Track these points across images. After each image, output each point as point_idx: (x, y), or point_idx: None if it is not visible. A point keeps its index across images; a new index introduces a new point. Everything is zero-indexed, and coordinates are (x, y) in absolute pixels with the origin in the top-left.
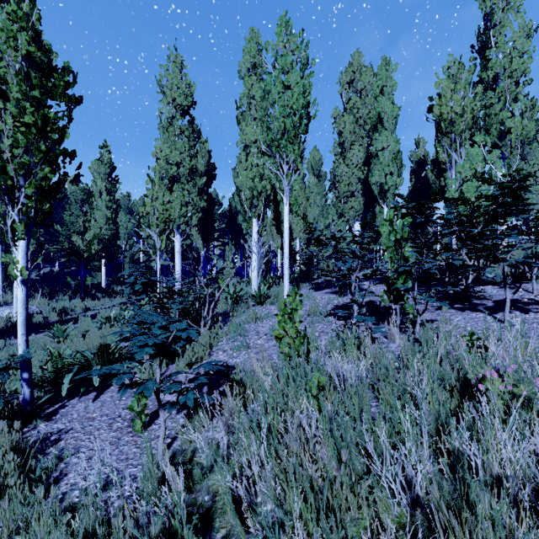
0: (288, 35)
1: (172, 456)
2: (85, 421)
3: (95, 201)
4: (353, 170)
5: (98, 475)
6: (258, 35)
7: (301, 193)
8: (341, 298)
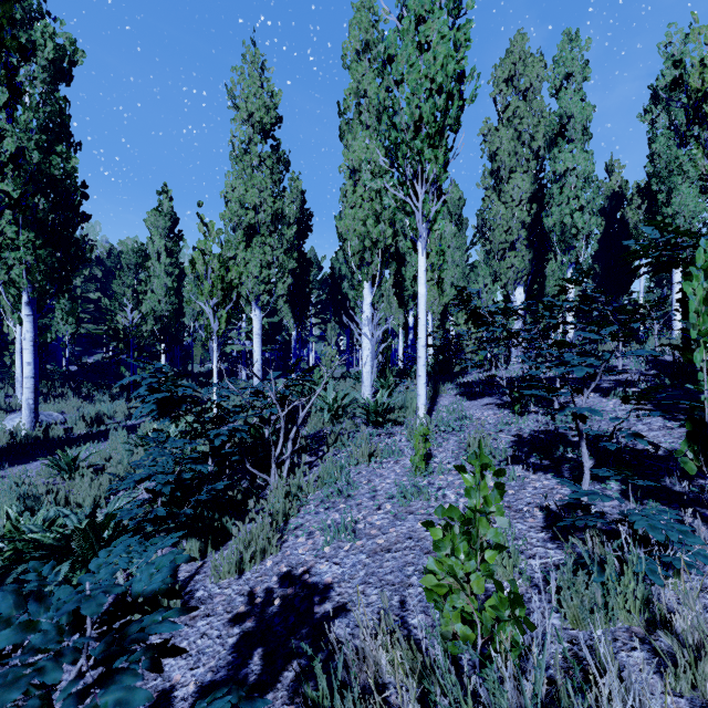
0: None
1: None
2: None
3: (152, 266)
4: (513, 210)
5: None
6: None
7: (435, 246)
8: (523, 420)
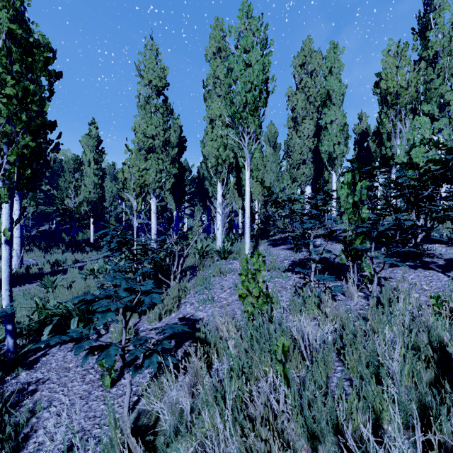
0: (249, 19)
1: (137, 416)
2: (61, 371)
3: (85, 169)
4: (304, 141)
5: (65, 434)
6: (222, 23)
7: (260, 161)
8: (297, 254)
